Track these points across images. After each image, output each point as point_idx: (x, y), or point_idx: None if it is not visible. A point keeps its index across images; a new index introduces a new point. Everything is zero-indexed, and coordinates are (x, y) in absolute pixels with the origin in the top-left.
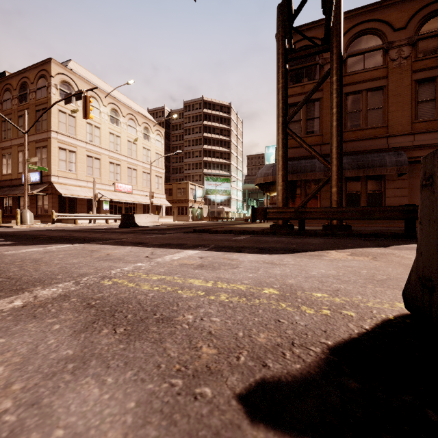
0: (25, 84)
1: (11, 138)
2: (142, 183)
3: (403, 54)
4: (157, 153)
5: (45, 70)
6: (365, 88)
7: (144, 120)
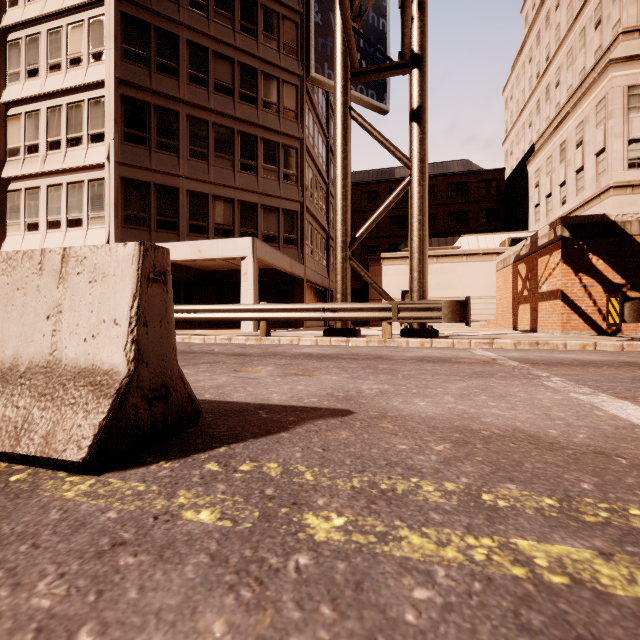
0: None
1: None
2: None
3: None
4: None
5: None
6: None
7: None
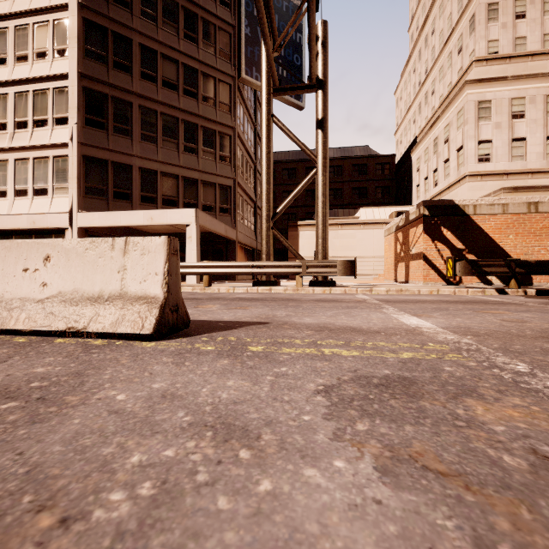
0: None
1: None
2: None
3: None
4: None
5: None
6: None
7: None
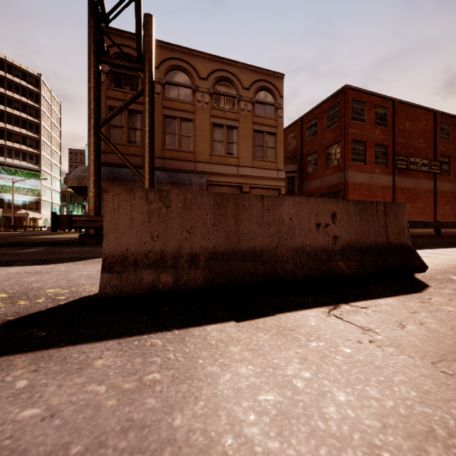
0: None
1: None
2: None
3: (205, 99)
4: None
5: None
6: (180, 116)
7: None
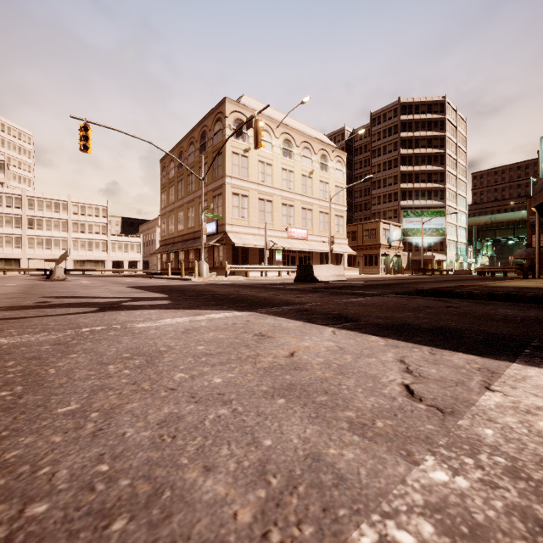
0: (204, 133)
1: (194, 191)
2: (318, 226)
3: None
4: (336, 186)
5: (220, 112)
6: None
7: (321, 146)
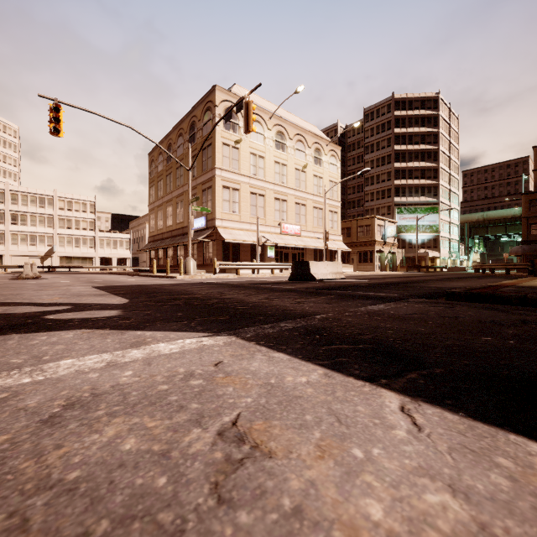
0: (194, 124)
1: (183, 184)
2: (312, 222)
3: None
4: (330, 181)
5: (210, 101)
6: None
7: (315, 139)
